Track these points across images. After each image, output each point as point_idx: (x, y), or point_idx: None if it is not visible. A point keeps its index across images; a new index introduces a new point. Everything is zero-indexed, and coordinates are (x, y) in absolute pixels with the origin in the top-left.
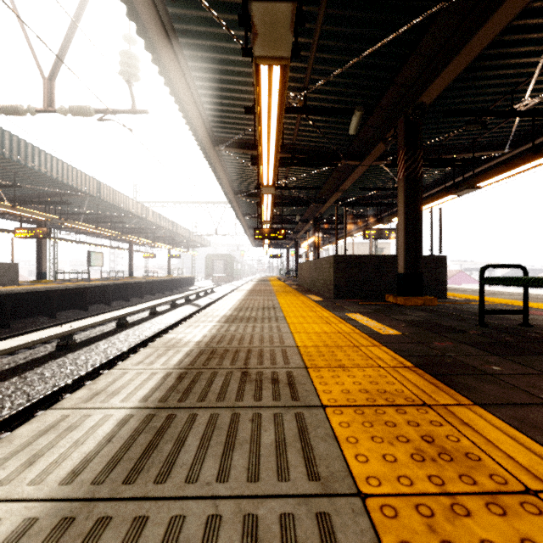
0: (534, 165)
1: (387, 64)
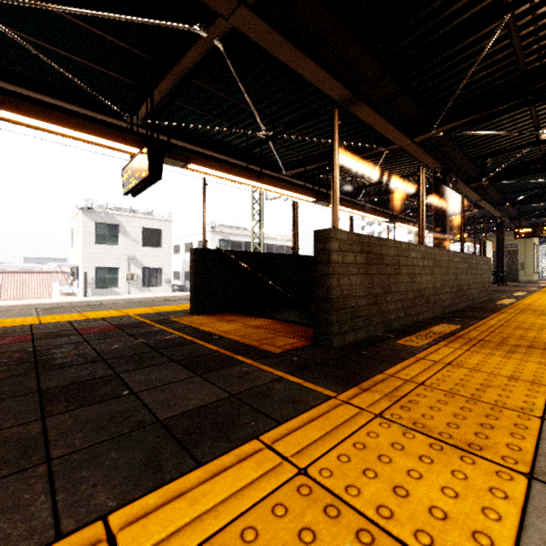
0: (351, 212)
1: (477, 153)
